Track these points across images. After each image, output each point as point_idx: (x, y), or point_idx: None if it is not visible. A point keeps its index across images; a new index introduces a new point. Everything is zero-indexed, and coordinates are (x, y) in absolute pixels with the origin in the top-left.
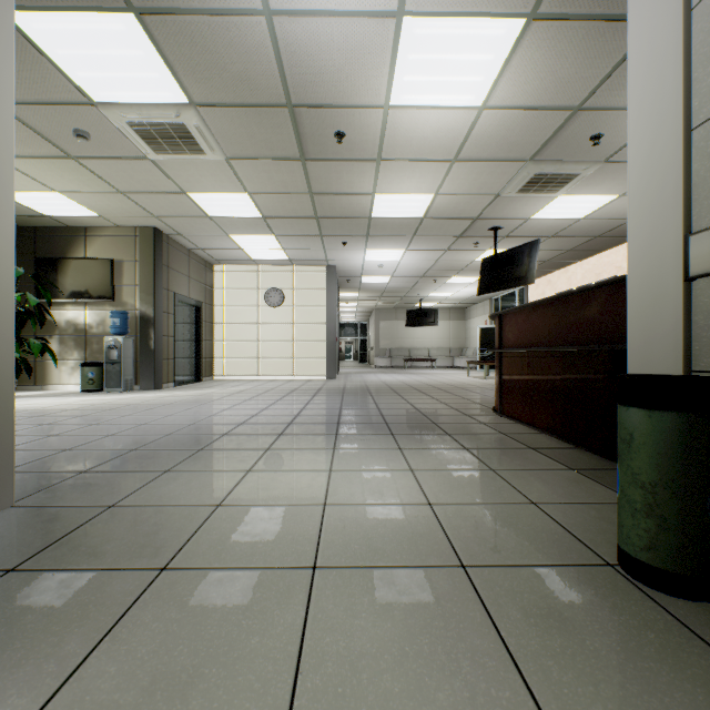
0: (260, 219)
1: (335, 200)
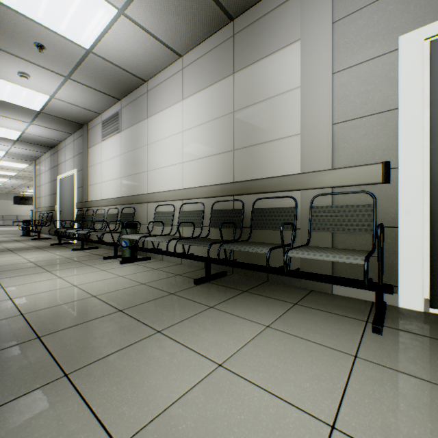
0: None
1: None
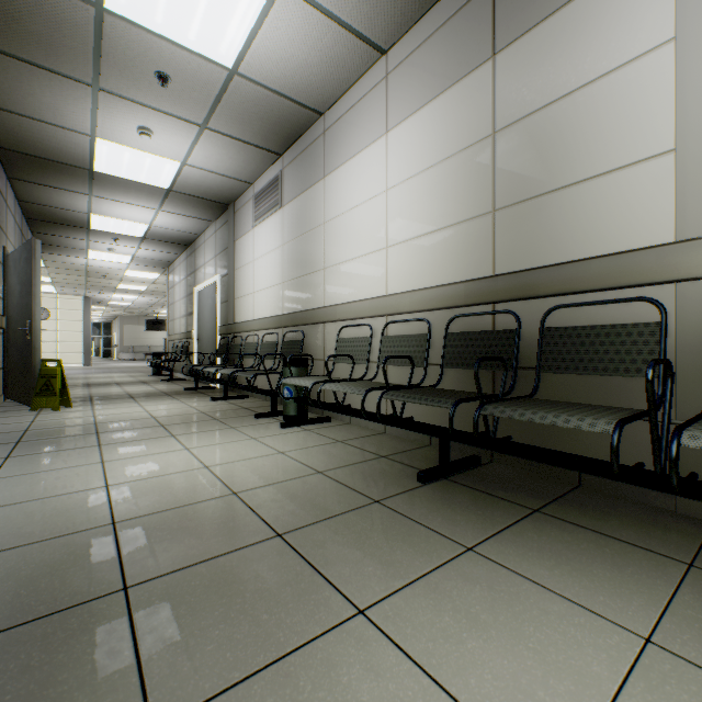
0: (50, 282)
1: (99, 283)
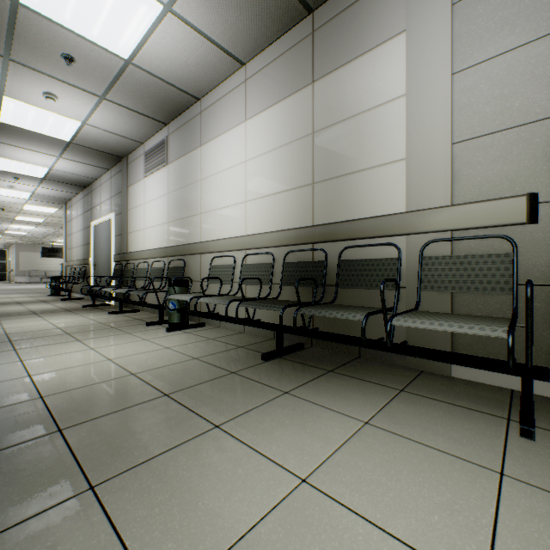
0: None
1: None
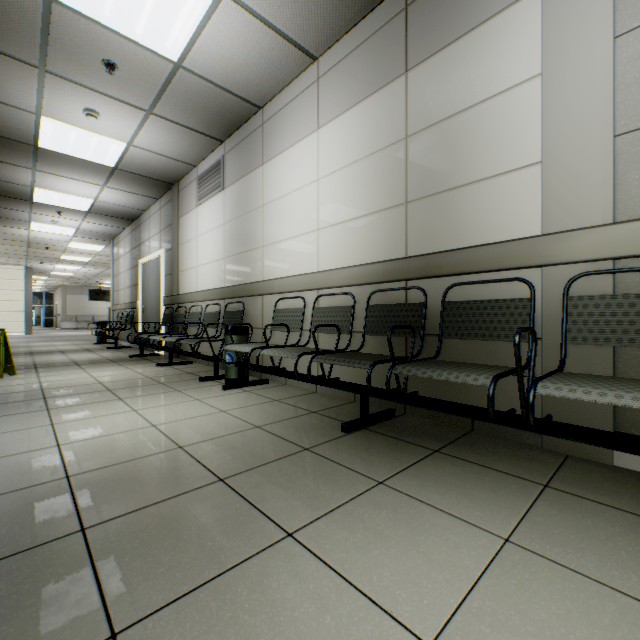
0: None
1: (41, 254)
